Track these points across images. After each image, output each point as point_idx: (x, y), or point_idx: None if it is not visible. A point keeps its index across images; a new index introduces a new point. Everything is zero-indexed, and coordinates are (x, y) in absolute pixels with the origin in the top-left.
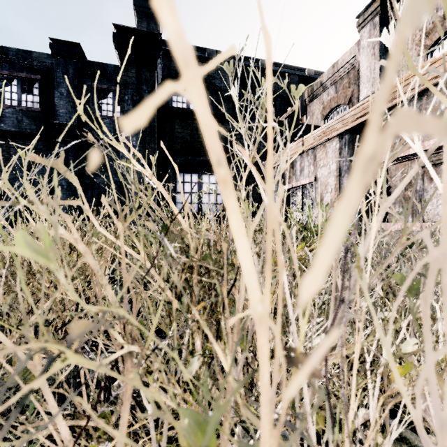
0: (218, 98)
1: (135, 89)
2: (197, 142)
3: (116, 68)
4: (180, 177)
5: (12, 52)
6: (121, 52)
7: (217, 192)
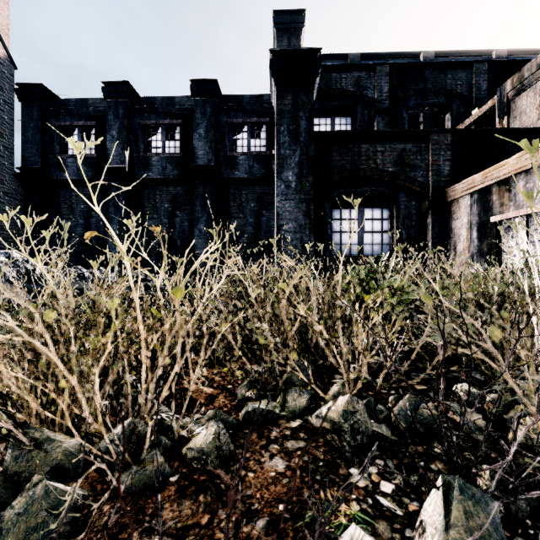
0: (370, 113)
1: (291, 118)
2: (359, 169)
3: (252, 98)
4: (337, 214)
5: (158, 100)
6: (277, 79)
7: (382, 229)
